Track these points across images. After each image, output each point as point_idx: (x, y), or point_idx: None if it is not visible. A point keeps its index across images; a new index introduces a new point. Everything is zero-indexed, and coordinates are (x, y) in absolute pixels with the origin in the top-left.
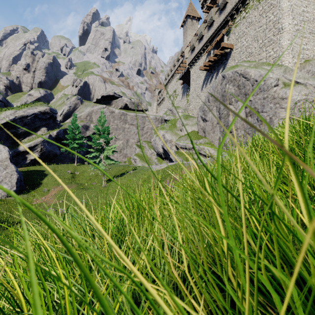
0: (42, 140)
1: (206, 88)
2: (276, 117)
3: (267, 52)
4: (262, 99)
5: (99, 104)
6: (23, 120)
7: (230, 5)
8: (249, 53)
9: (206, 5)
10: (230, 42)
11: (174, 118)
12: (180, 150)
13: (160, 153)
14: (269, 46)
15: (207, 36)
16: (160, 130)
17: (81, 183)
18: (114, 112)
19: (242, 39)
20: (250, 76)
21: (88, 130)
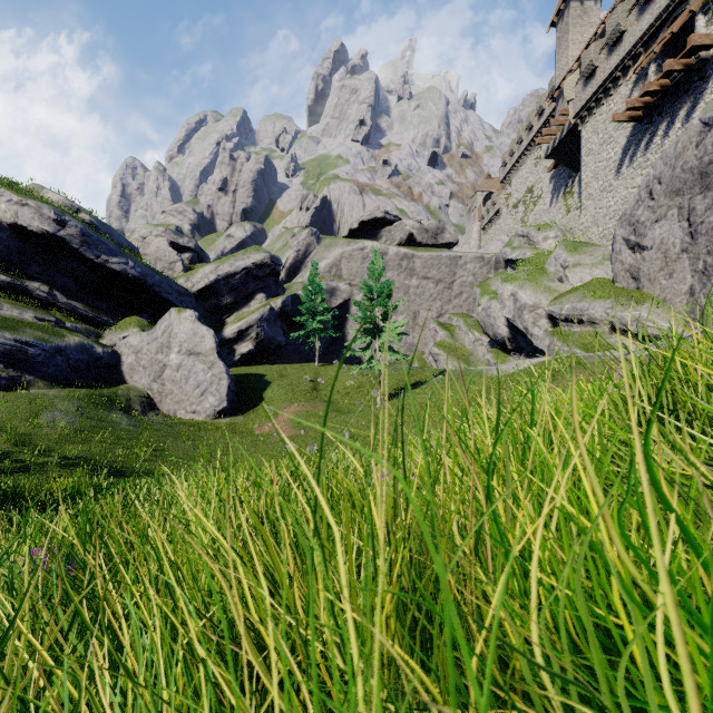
0: (258, 317)
1: (632, 168)
2: None
3: None
4: None
5: (355, 240)
6: (229, 281)
7: None
8: None
9: None
10: None
11: (537, 253)
12: (563, 328)
13: (500, 338)
14: None
15: (638, 31)
16: (502, 283)
17: (333, 401)
18: (386, 254)
19: None
20: None
21: (335, 296)
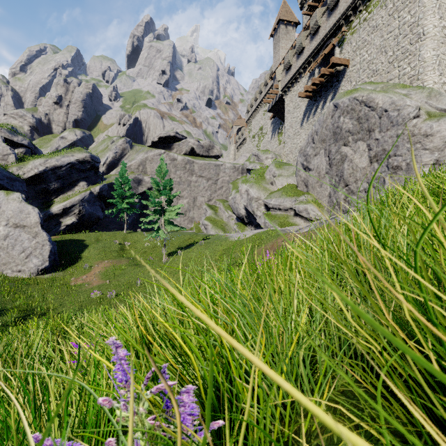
0: (80, 199)
1: (308, 123)
2: (417, 162)
3: (400, 68)
4: (394, 136)
5: (156, 149)
6: (56, 172)
7: (344, 3)
8: (373, 71)
9: (308, 4)
10: (343, 55)
11: (261, 166)
12: (271, 212)
13: (241, 216)
14: (404, 60)
15: (310, 49)
16: (241, 183)
17: (134, 258)
18: (176, 159)
19: (362, 50)
20: (377, 104)
21: (141, 185)
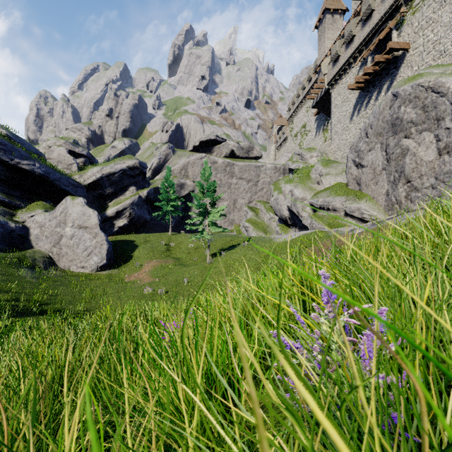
0: (130, 202)
1: (359, 117)
2: None
3: None
4: None
5: (197, 153)
6: (110, 178)
7: None
8: (440, 53)
9: None
10: (402, 39)
11: (306, 165)
12: (318, 213)
13: (284, 217)
14: None
15: (362, 36)
16: (285, 184)
17: (179, 258)
18: (216, 162)
19: (426, 31)
20: (448, 89)
21: (183, 188)
